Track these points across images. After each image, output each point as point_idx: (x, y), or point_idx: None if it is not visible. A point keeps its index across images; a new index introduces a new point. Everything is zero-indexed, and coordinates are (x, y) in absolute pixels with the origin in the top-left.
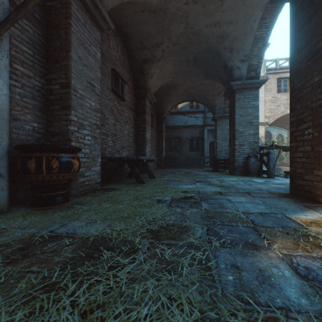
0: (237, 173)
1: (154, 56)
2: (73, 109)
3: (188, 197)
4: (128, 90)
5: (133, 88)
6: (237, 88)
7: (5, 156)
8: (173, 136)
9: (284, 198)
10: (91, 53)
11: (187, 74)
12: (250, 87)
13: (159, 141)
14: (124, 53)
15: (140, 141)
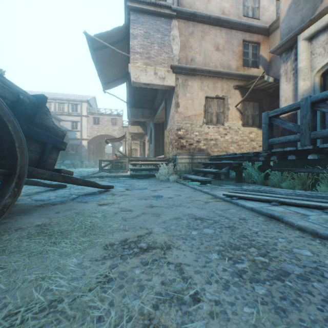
0: None
1: None
2: None
3: None
4: None
5: None
6: None
7: None
8: None
9: None
10: None
11: None
12: None
13: None
14: None
15: None
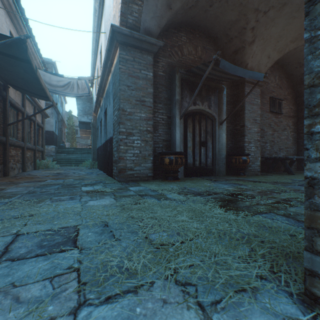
0: None
1: None
2: (245, 136)
3: None
4: (285, 103)
5: (291, 99)
6: None
7: (225, 158)
8: None
9: None
10: (254, 104)
11: None
12: None
13: None
14: (281, 77)
15: (300, 142)
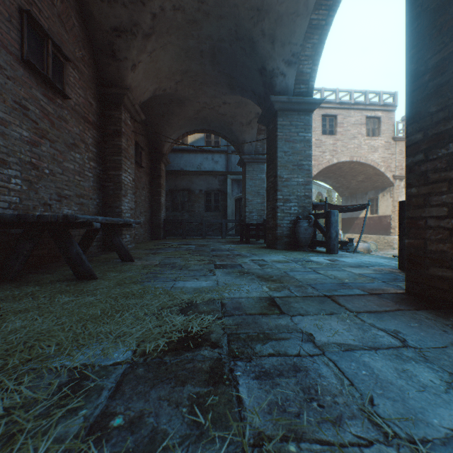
0: (280, 246)
1: (136, 24)
2: None
3: (194, 336)
4: (78, 80)
5: (92, 82)
6: (280, 107)
7: None
8: (179, 186)
9: (418, 313)
10: None
11: (200, 81)
12: (299, 108)
13: (155, 192)
14: None
15: (109, 187)
